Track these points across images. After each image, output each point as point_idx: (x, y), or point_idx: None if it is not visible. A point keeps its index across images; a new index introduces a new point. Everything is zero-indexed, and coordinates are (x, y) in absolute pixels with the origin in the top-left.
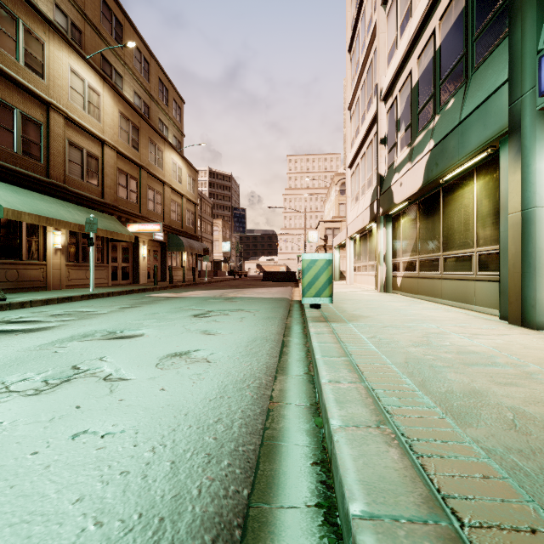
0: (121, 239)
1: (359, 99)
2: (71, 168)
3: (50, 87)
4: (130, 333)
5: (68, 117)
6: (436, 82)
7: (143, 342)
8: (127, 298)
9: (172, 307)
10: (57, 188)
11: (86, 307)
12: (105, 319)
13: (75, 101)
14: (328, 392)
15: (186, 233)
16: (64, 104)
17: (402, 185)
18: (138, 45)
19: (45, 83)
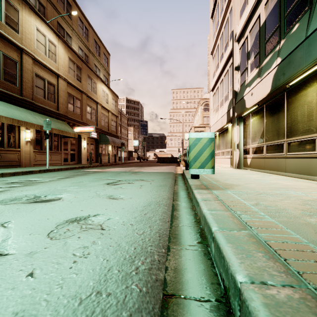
0: (68, 135)
1: (218, 45)
2: (37, 91)
3: (23, 38)
4: (51, 197)
5: (35, 58)
6: (281, 16)
7: (55, 205)
8: (68, 172)
9: (94, 177)
10: (27, 102)
11: (36, 177)
12: (42, 186)
13: (39, 49)
14: (264, 316)
15: (111, 133)
16: (32, 50)
17: (253, 94)
18: (81, 18)
19: (19, 36)
